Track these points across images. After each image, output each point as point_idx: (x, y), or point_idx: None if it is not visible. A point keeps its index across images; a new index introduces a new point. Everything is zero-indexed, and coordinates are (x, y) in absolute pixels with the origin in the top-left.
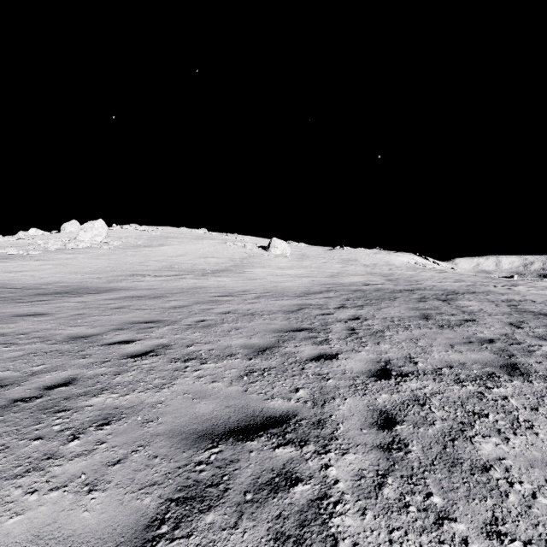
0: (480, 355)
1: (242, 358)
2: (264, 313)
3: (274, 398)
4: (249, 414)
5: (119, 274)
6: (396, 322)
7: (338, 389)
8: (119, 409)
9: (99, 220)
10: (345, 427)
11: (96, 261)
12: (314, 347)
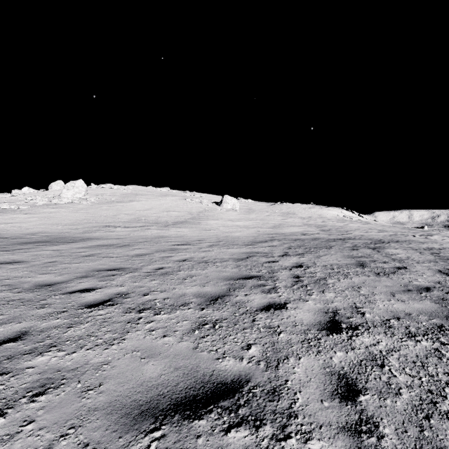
0: (423, 305)
1: (194, 308)
2: (217, 260)
3: (226, 357)
4: (199, 378)
5: (94, 226)
6: (335, 270)
7: (291, 345)
8: (60, 372)
9: (79, 180)
10: (304, 398)
11: (75, 214)
12: (264, 296)
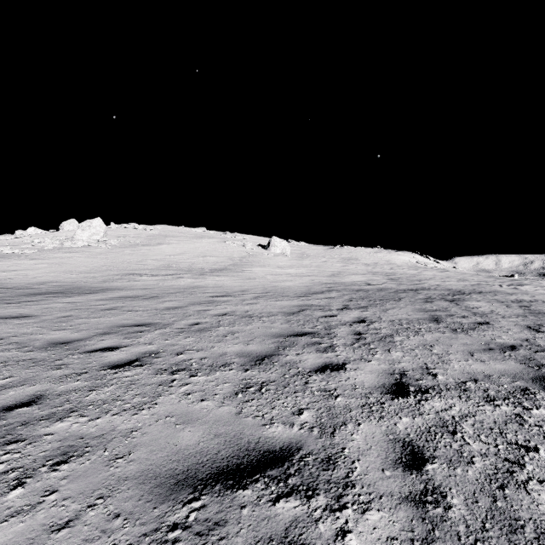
0: (506, 366)
1: (237, 369)
2: (263, 315)
3: (274, 423)
4: (243, 446)
5: (115, 273)
6: (404, 325)
7: (349, 410)
8: (84, 440)
9: (97, 219)
10: (363, 467)
11: (92, 260)
12: (318, 355)
